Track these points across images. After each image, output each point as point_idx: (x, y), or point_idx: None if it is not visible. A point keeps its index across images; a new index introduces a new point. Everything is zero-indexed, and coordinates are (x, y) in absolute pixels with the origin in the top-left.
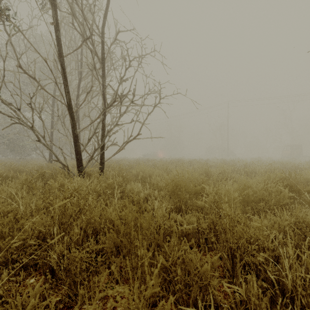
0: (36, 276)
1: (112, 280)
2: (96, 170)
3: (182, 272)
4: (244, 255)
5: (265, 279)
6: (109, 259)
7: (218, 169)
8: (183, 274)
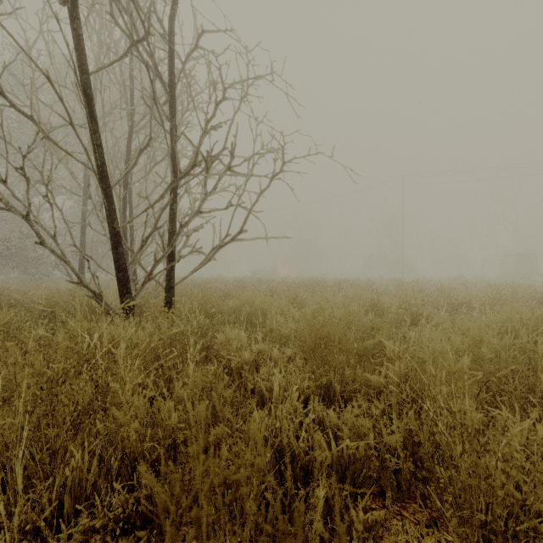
0: None
1: None
2: (162, 300)
3: None
4: None
5: None
6: (161, 532)
7: (396, 300)
8: None
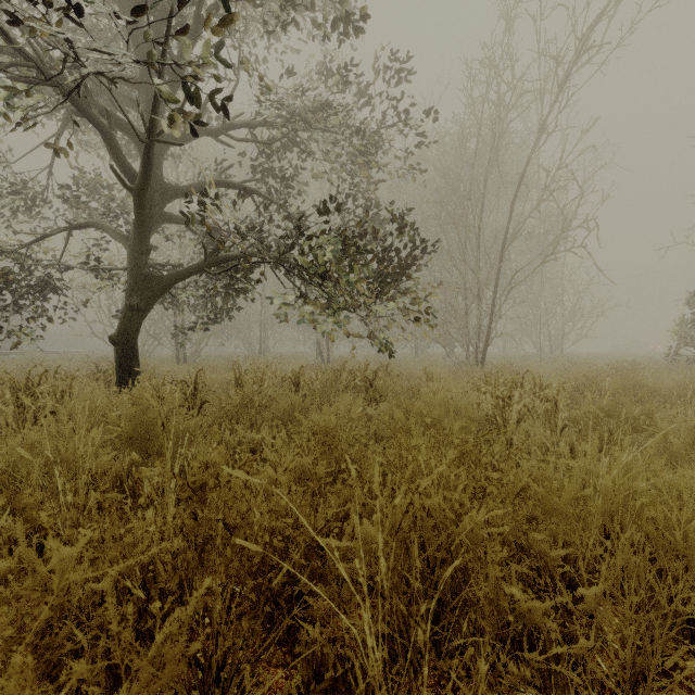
0: None
1: None
2: None
3: None
4: None
5: None
6: None
7: None
8: None
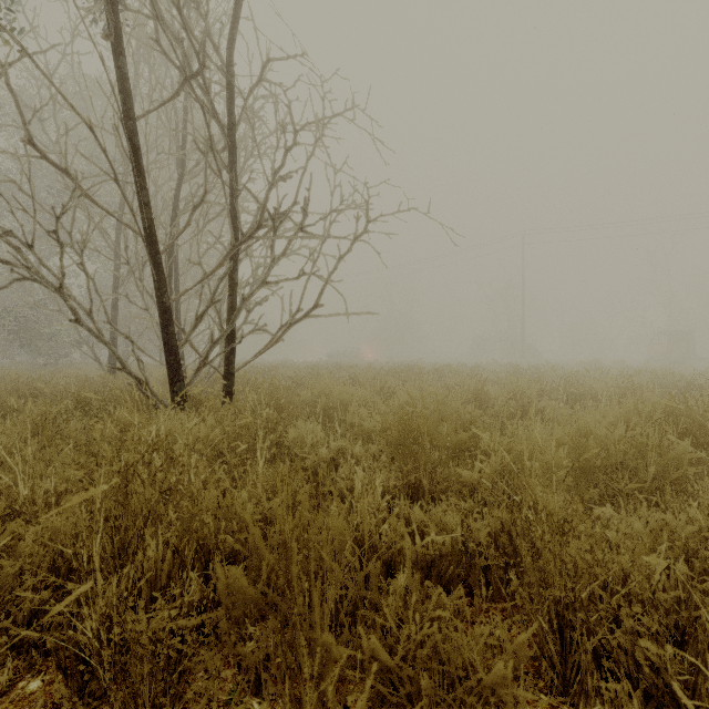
0: (45, 671)
1: (243, 686)
2: (217, 390)
3: (432, 682)
4: (593, 622)
5: (654, 691)
6: (239, 624)
7: (505, 389)
8: (436, 688)
